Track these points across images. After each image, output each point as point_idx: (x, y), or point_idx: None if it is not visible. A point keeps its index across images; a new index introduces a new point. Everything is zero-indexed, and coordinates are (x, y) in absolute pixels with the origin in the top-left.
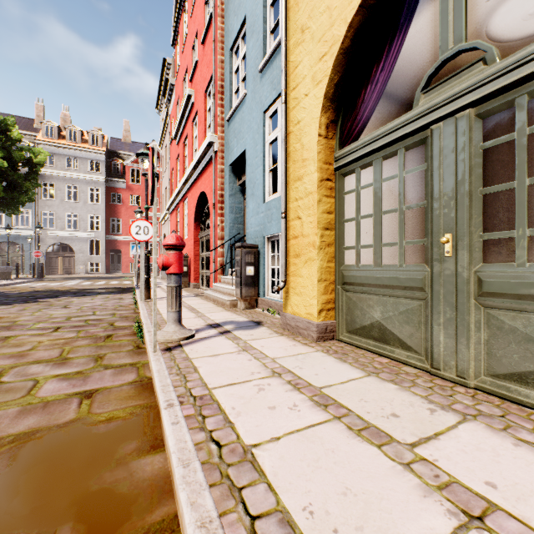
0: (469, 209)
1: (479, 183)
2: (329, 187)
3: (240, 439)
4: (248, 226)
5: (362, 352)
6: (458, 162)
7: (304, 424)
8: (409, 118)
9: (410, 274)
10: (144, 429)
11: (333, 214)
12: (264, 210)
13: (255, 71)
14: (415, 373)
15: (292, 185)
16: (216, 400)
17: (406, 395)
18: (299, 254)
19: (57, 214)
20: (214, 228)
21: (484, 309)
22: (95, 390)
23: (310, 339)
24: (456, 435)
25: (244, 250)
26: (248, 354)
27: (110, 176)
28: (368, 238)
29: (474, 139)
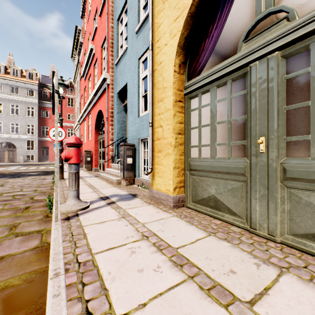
0: (277, 120)
1: (283, 102)
2: (180, 106)
3: (112, 308)
4: (128, 132)
5: (203, 216)
6: (269, 88)
7: (166, 286)
8: (235, 59)
9: (235, 164)
10: (33, 297)
11: (183, 124)
12: (138, 122)
13: (133, 33)
14: (240, 231)
15: (156, 105)
16: (96, 265)
17: (237, 251)
18: (161, 150)
19: (4, 123)
20: (107, 133)
21: (287, 188)
22: (0, 258)
23: (168, 207)
24: (280, 288)
25: (126, 147)
26: (125, 220)
27: (41, 99)
28: (206, 140)
29: (280, 72)
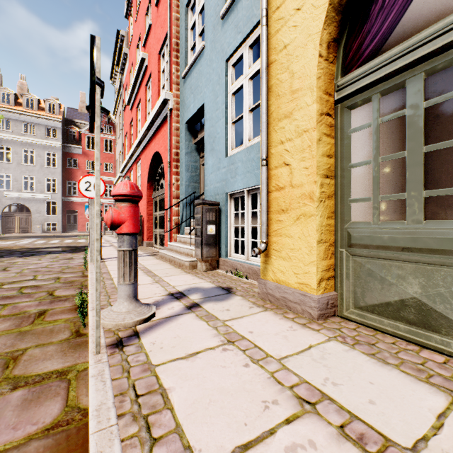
0: None
1: None
2: (328, 124)
3: None
4: (206, 183)
5: (390, 340)
6: None
7: None
8: None
9: None
10: None
11: (332, 159)
12: (226, 165)
13: (216, 19)
14: None
15: (275, 126)
16: None
17: None
18: (286, 208)
19: (13, 177)
20: (169, 186)
21: None
22: None
23: (307, 316)
24: None
25: (205, 208)
26: (238, 350)
27: (66, 142)
28: (395, 185)
29: None
